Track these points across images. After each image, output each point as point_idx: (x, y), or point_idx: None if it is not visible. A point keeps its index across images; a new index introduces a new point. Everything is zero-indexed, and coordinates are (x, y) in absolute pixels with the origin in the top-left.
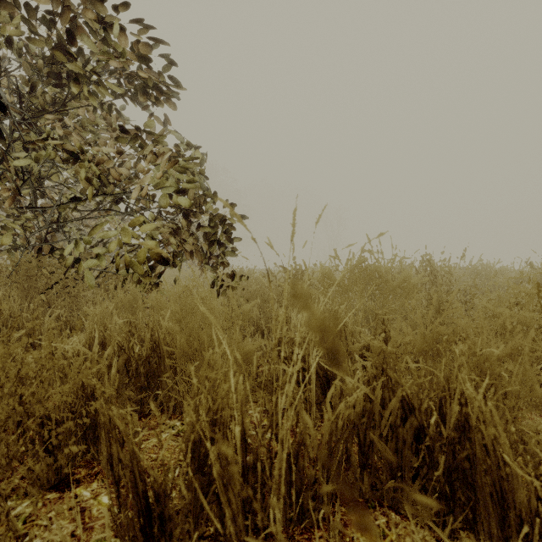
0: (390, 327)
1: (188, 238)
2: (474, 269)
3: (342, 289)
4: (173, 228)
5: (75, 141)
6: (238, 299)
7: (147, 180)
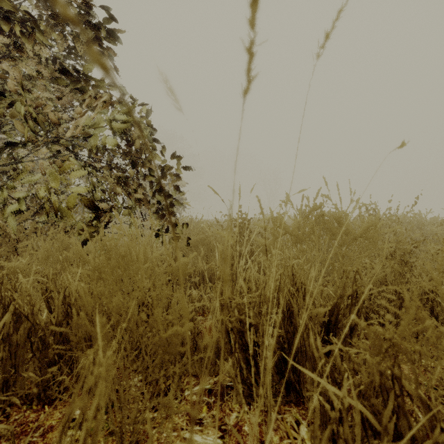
0: (365, 288)
1: (137, 188)
2: (406, 219)
3: (295, 238)
4: (120, 177)
5: (12, 84)
6: (183, 248)
7: (81, 120)
